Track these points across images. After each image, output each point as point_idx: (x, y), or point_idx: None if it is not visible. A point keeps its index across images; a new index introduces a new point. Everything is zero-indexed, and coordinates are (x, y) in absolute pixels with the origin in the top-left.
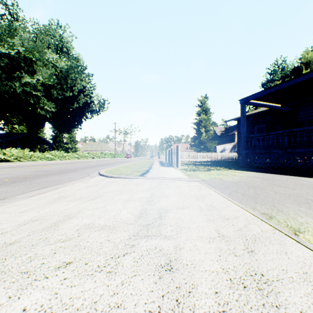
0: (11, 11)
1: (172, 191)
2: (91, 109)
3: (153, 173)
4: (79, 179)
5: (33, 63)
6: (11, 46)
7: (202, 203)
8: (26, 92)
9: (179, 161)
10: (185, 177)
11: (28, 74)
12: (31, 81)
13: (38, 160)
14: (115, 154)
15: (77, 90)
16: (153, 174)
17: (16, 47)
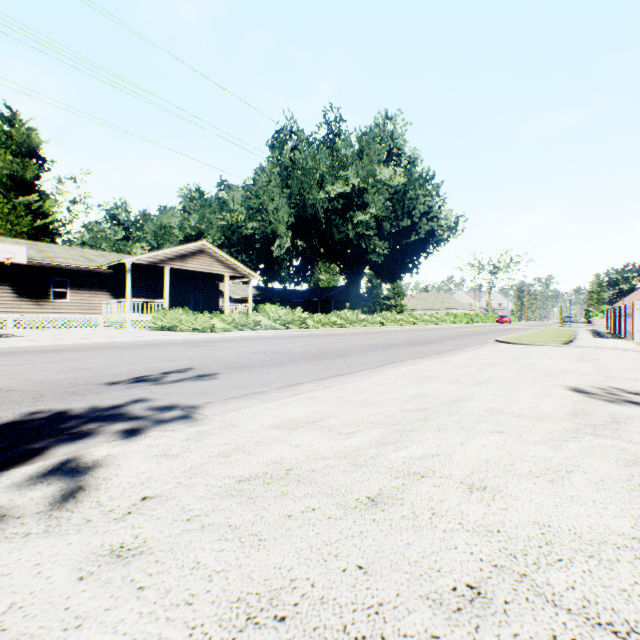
0: (332, 129)
1: (608, 354)
2: (436, 239)
3: (581, 343)
4: (483, 344)
5: (364, 193)
6: (341, 180)
7: (639, 360)
8: (357, 234)
9: (636, 328)
10: (635, 348)
11: (359, 210)
12: (363, 219)
13: (369, 325)
14: (474, 315)
15: (417, 214)
16: (581, 344)
17: (350, 181)
